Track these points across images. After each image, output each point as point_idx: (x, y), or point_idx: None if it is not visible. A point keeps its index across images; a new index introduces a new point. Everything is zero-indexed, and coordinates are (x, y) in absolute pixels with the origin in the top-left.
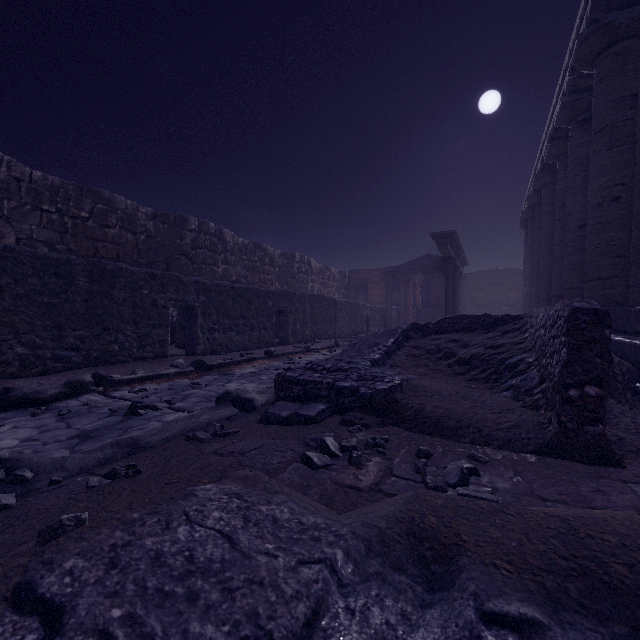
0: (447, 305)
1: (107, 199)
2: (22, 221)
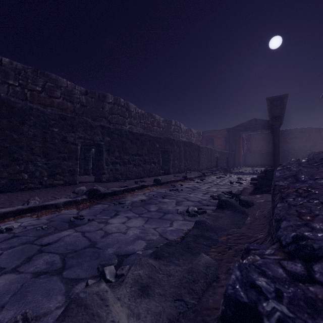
0: (275, 148)
1: (54, 79)
2: None
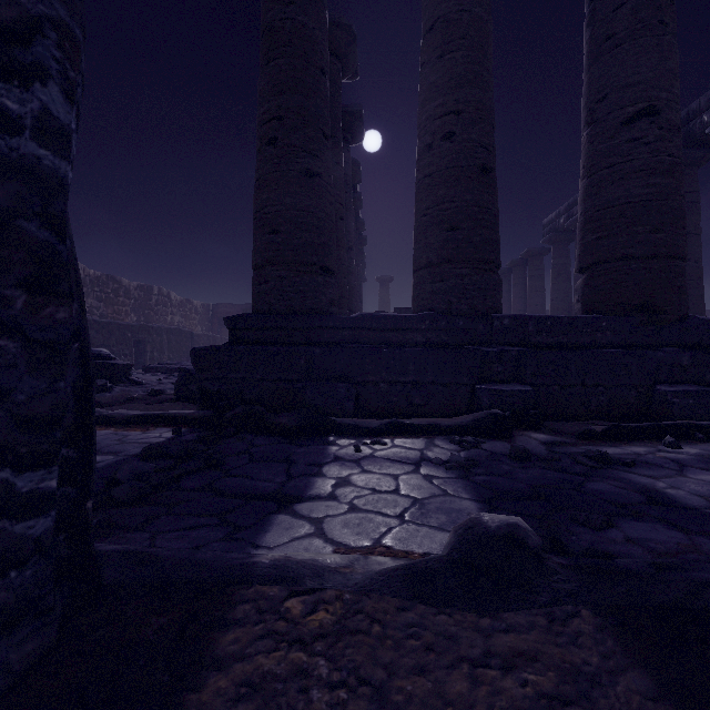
0: None
1: None
2: None
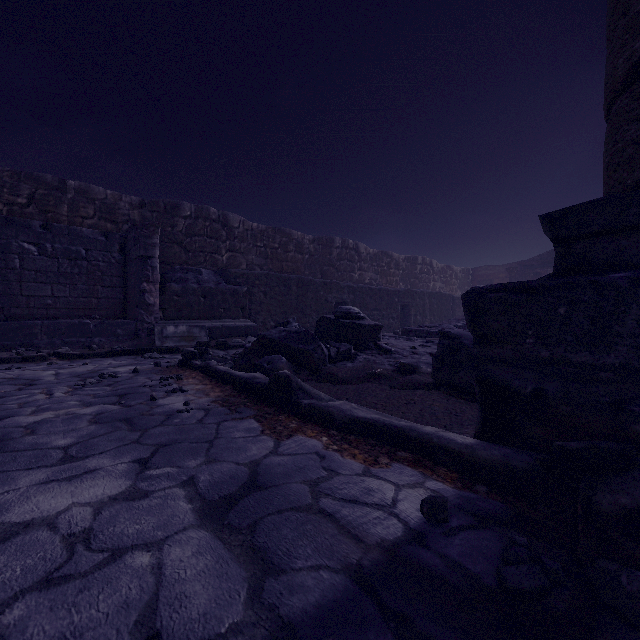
0: None
1: (288, 234)
2: (249, 254)
